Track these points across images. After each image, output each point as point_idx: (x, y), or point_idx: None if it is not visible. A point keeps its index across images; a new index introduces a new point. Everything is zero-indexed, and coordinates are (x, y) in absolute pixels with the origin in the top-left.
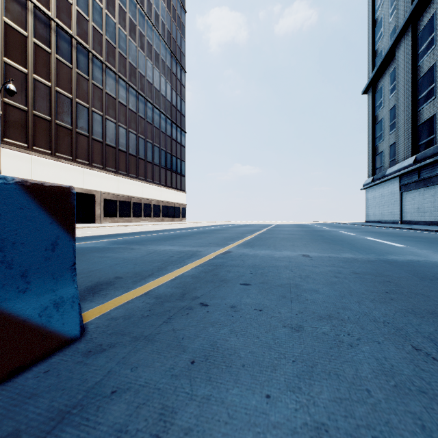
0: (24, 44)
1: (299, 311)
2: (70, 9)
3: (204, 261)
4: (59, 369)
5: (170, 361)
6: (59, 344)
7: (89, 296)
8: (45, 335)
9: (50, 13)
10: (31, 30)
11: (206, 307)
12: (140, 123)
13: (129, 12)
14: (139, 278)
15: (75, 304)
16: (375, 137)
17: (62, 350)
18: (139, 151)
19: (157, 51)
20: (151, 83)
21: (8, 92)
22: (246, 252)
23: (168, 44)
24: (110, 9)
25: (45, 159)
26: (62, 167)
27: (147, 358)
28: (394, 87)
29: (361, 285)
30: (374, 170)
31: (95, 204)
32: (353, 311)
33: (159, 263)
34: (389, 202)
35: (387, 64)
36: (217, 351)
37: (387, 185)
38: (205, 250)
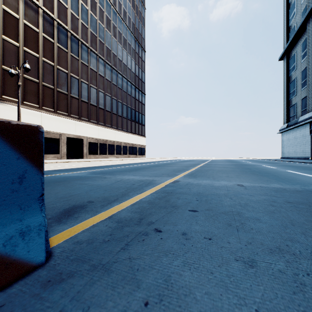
0: (36, 38)
1: (247, 241)
2: (66, 12)
3: (158, 189)
4: (14, 303)
5: (123, 300)
6: (22, 271)
7: (64, 218)
8: (8, 263)
9: (53, 15)
10: (41, 28)
11: (160, 233)
12: (113, 89)
13: (106, 11)
14: (106, 202)
15: (42, 232)
16: (289, 93)
17: (25, 278)
18: (112, 108)
19: (125, 38)
20: (121, 60)
21: (25, 69)
22: (191, 182)
23: (133, 32)
24: (93, 10)
25: (50, 115)
26: (61, 120)
27: (101, 294)
28: (305, 54)
29: (299, 215)
30: (288, 118)
31: (83, 145)
32: (302, 243)
33: (123, 189)
34: (301, 143)
35: (299, 36)
36: (171, 289)
37: (299, 130)
38: (159, 179)
